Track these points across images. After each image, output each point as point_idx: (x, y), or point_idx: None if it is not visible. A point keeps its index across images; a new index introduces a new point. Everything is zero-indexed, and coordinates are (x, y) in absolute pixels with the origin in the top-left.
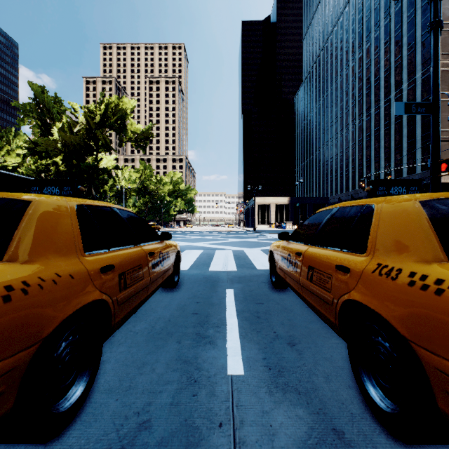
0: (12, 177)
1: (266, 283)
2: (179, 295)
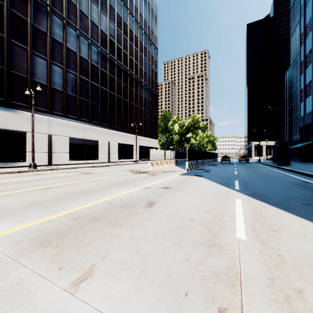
0: (216, 153)
1: (238, 162)
2: (230, 162)
